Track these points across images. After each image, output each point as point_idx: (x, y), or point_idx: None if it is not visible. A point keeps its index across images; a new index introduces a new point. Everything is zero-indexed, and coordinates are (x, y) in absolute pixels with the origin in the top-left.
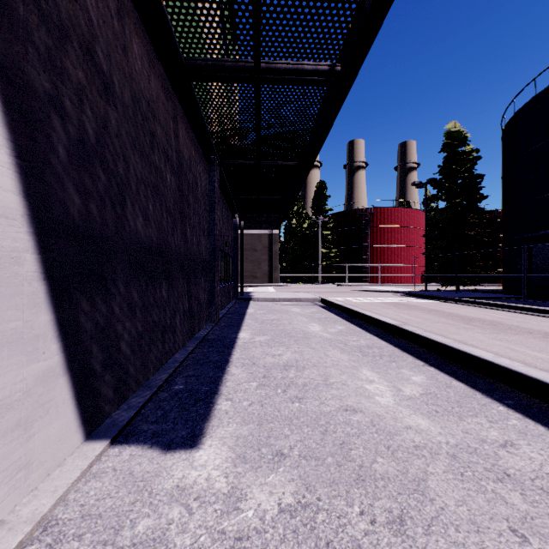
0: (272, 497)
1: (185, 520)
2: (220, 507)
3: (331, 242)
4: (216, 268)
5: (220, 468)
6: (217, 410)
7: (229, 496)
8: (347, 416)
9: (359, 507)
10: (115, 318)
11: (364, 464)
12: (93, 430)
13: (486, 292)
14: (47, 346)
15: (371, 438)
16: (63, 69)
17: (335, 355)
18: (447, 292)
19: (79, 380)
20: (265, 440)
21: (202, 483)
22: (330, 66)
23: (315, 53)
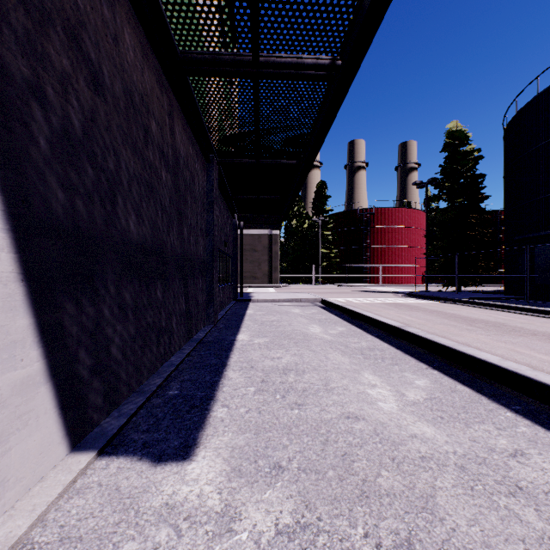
0: (268, 516)
1: (173, 543)
2: (211, 528)
3: (331, 242)
4: (215, 268)
5: (214, 483)
6: (212, 417)
7: (222, 515)
8: (349, 424)
9: (363, 528)
10: (104, 321)
11: (368, 478)
12: (80, 440)
13: (488, 293)
14: (26, 352)
15: (374, 449)
16: (45, 55)
17: (336, 358)
18: (448, 293)
19: (63, 388)
20: (262, 451)
21: (194, 500)
22: (331, 60)
23: (315, 46)
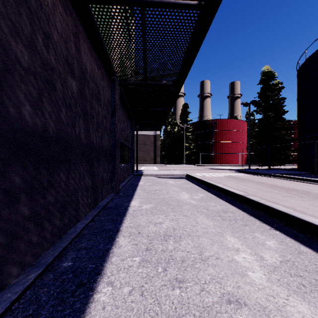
0: None
1: None
2: None
3: (191, 139)
4: (116, 154)
5: None
6: (94, 303)
7: None
8: (233, 313)
9: None
10: None
11: None
12: None
13: (287, 170)
14: None
15: None
16: None
17: (203, 221)
18: (264, 170)
19: None
20: None
21: None
22: None
23: None
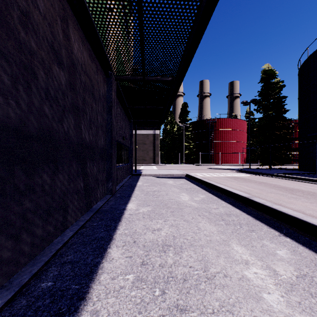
0: None
1: None
2: None
3: (190, 139)
4: (113, 154)
5: None
6: None
7: None
8: None
9: None
10: None
11: None
12: None
13: (288, 170)
14: None
15: None
16: None
17: (206, 227)
18: (264, 170)
19: None
20: None
21: None
22: None
23: None
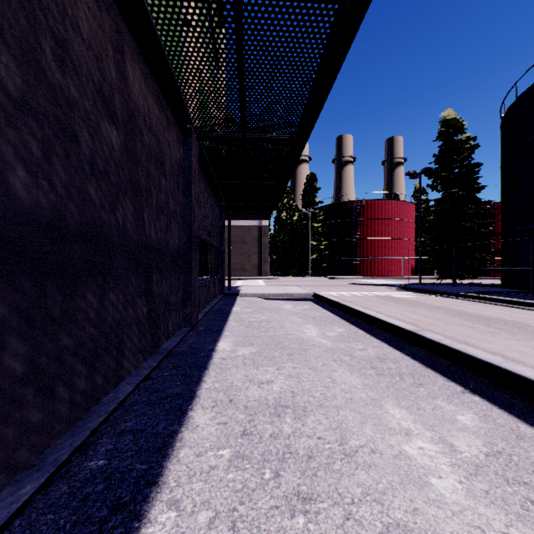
0: None
1: None
2: None
3: (321, 234)
4: (193, 260)
5: None
6: None
7: None
8: None
9: None
10: None
11: None
12: None
13: (484, 286)
14: None
15: None
16: None
17: (344, 379)
18: (445, 286)
19: None
20: None
21: None
22: None
23: None
